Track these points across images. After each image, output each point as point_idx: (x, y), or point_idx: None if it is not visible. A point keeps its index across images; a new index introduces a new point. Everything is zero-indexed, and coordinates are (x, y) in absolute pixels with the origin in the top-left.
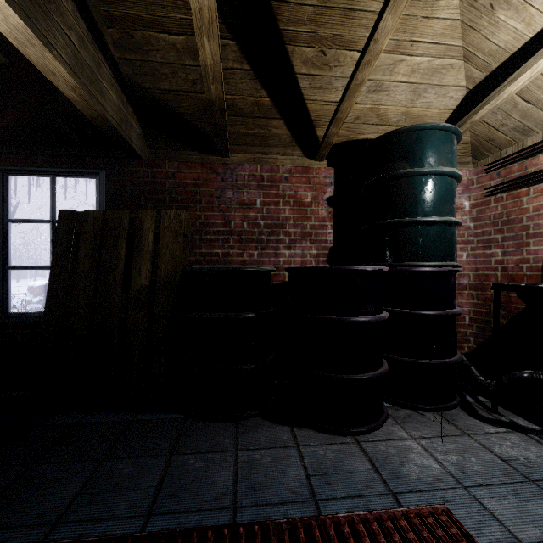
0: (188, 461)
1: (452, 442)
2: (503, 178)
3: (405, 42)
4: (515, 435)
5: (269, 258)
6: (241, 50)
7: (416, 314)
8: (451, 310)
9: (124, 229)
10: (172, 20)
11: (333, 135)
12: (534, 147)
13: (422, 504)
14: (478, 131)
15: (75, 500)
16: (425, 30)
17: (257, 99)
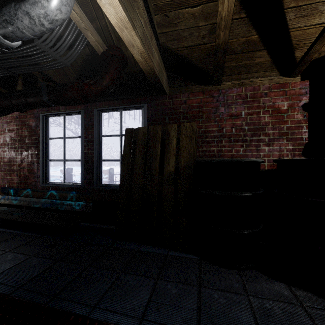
0: (213, 295)
1: None
2: None
3: None
4: None
5: (251, 153)
6: (241, 3)
7: None
8: None
9: (159, 137)
10: None
11: (314, 52)
12: None
13: None
14: None
15: (148, 304)
16: None
17: (247, 38)
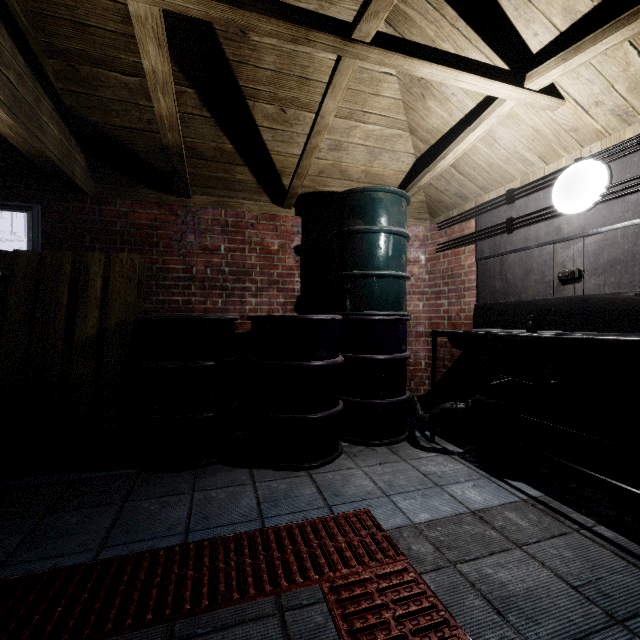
0: (142, 506)
1: (390, 467)
2: (449, 237)
3: (358, 112)
4: (441, 457)
5: (234, 306)
6: (200, 98)
7: (368, 358)
8: (399, 354)
9: (66, 273)
10: (125, 62)
11: (297, 187)
12: (468, 212)
13: (351, 510)
14: (430, 193)
15: (18, 548)
16: (374, 104)
17: (219, 145)
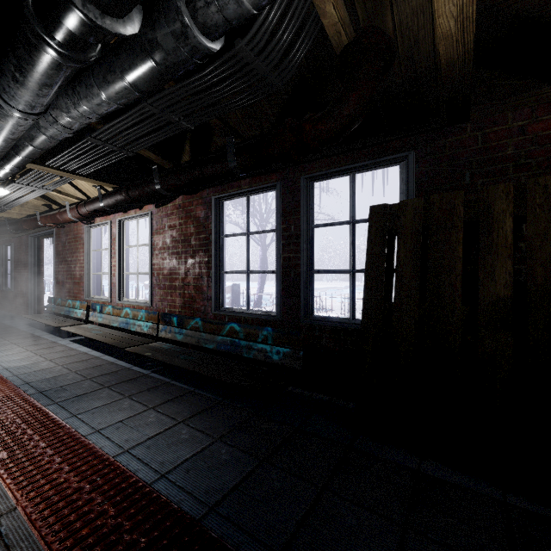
0: None
1: None
2: None
3: None
4: None
5: None
6: None
7: None
8: None
9: (459, 217)
10: None
11: None
12: None
13: None
14: None
15: None
16: None
17: None
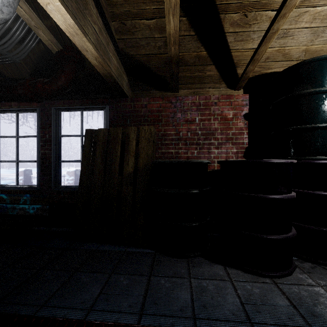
0: (160, 281)
1: None
2: None
3: None
4: None
5: (204, 155)
6: (189, 23)
7: (317, 194)
8: None
9: (119, 139)
10: (148, 11)
11: (249, 71)
12: None
13: None
14: None
15: (99, 296)
16: None
17: (198, 53)
